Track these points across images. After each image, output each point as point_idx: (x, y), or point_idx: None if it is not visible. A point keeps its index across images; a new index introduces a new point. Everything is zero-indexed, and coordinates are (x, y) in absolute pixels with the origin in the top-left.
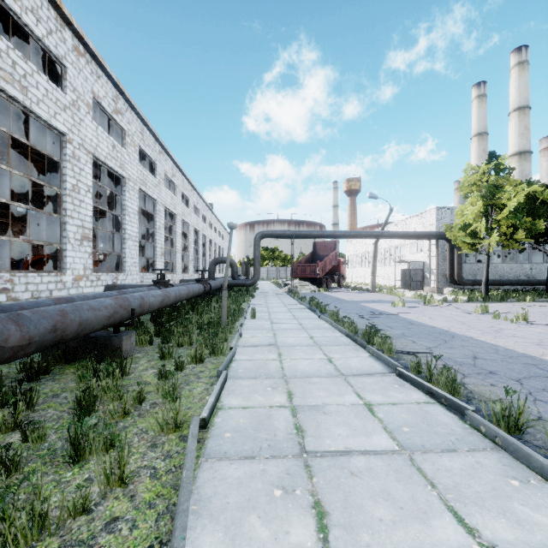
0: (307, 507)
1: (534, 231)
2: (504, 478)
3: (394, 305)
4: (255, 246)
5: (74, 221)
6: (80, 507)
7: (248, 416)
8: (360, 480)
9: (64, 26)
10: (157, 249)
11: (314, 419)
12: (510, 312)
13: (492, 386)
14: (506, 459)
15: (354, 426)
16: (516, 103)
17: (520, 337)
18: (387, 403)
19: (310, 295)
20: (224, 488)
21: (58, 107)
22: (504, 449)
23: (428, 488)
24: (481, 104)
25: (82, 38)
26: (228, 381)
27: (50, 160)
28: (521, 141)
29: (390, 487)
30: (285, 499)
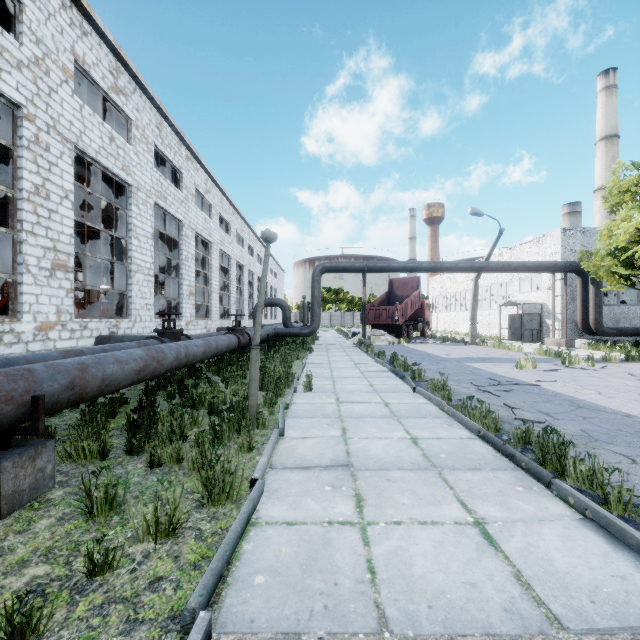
0: None
1: None
2: None
3: (520, 366)
4: (314, 282)
5: (37, 240)
6: None
7: None
8: None
9: None
10: (182, 287)
11: None
12: None
13: None
14: None
15: None
16: None
17: None
18: None
19: (388, 349)
20: None
21: (6, 61)
22: None
23: None
24: (610, 97)
25: None
26: None
27: (7, 150)
28: None
29: None
30: None
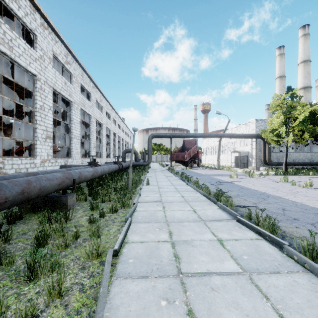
0: (183, 314)
1: (314, 133)
2: (314, 293)
3: (231, 177)
4: (149, 142)
5: (41, 127)
6: (30, 314)
7: (144, 248)
8: (218, 294)
9: (35, 11)
10: (91, 144)
11: (186, 250)
12: (301, 181)
13: (297, 228)
14: (313, 279)
15: (212, 255)
16: (302, 58)
17: (309, 197)
18: (232, 239)
19: (181, 171)
20: (128, 299)
21: (32, 59)
22: (311, 271)
23: (264, 300)
24: (281, 59)
25: (46, 19)
26: (132, 224)
27: (27, 91)
28: (305, 81)
29: (239, 299)
30: (168, 308)
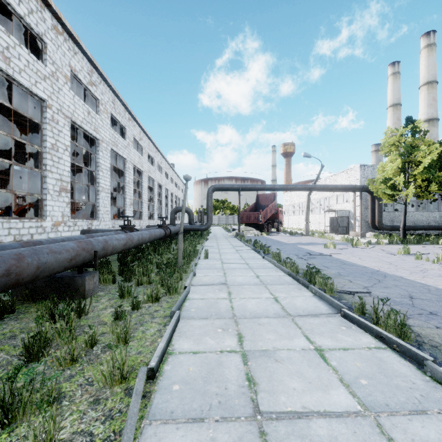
0: None
1: None
2: None
3: (326, 247)
4: (208, 197)
5: (53, 175)
6: None
7: (198, 363)
8: None
9: (44, 8)
10: (126, 200)
11: (266, 369)
12: (429, 253)
13: (438, 329)
14: None
15: (309, 378)
16: (426, 78)
17: None
18: (338, 348)
19: (254, 238)
20: None
21: (39, 77)
22: None
23: None
24: (395, 80)
25: (60, 19)
26: (180, 321)
27: (33, 123)
28: (430, 110)
29: None
30: None
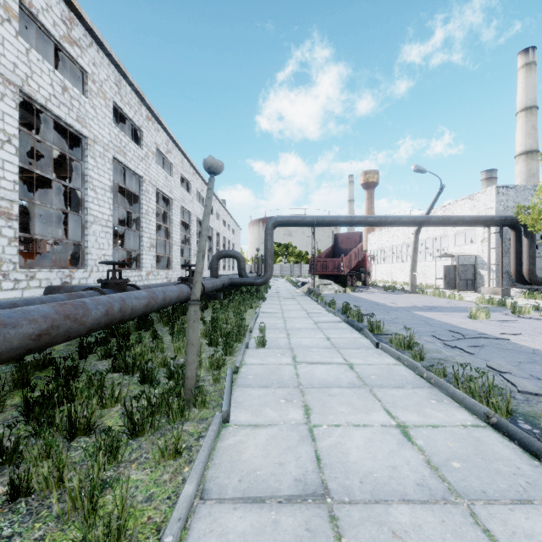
0: None
1: None
2: None
3: (474, 317)
4: (267, 235)
5: None
6: None
7: None
8: None
9: None
10: (143, 239)
11: None
12: None
13: None
14: None
15: None
16: None
17: None
18: None
19: (336, 298)
20: None
21: None
22: None
23: None
24: (530, 73)
25: None
26: None
27: None
28: None
29: None
30: None
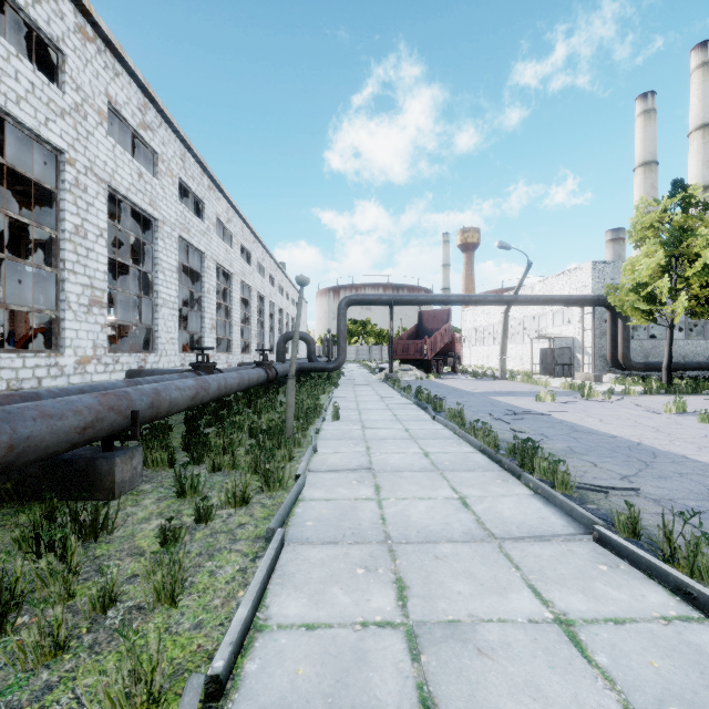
0: None
1: None
2: None
3: (539, 399)
4: (340, 316)
5: (77, 278)
6: None
7: (317, 655)
8: None
9: None
10: (205, 320)
11: (461, 674)
12: None
13: None
14: None
15: (556, 701)
16: (700, 118)
17: None
18: (603, 619)
19: (415, 384)
20: None
21: (52, 111)
22: None
23: None
24: (648, 122)
25: (90, 15)
26: (285, 549)
27: (45, 191)
28: (707, 171)
29: None
30: None
